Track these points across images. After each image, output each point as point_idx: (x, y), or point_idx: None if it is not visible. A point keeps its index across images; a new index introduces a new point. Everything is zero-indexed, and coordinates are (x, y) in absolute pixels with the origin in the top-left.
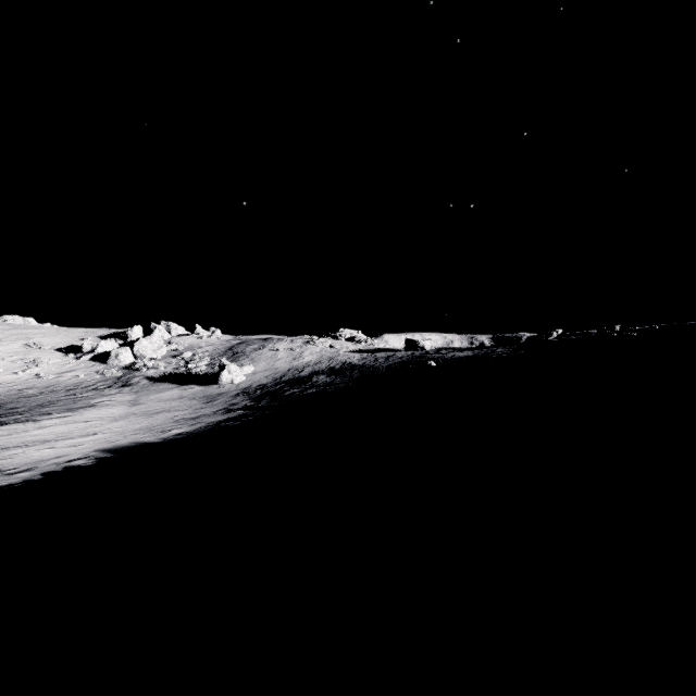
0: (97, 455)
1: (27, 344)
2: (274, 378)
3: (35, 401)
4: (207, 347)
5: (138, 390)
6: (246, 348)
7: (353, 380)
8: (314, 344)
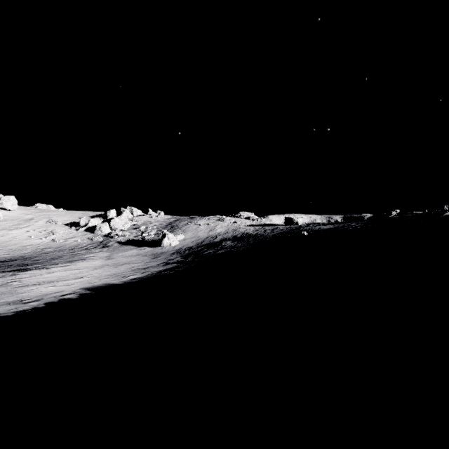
0: (81, 291)
1: (48, 221)
2: (197, 243)
3: (50, 256)
4: (155, 223)
5: (112, 250)
6: (179, 223)
7: (250, 244)
8: (223, 220)
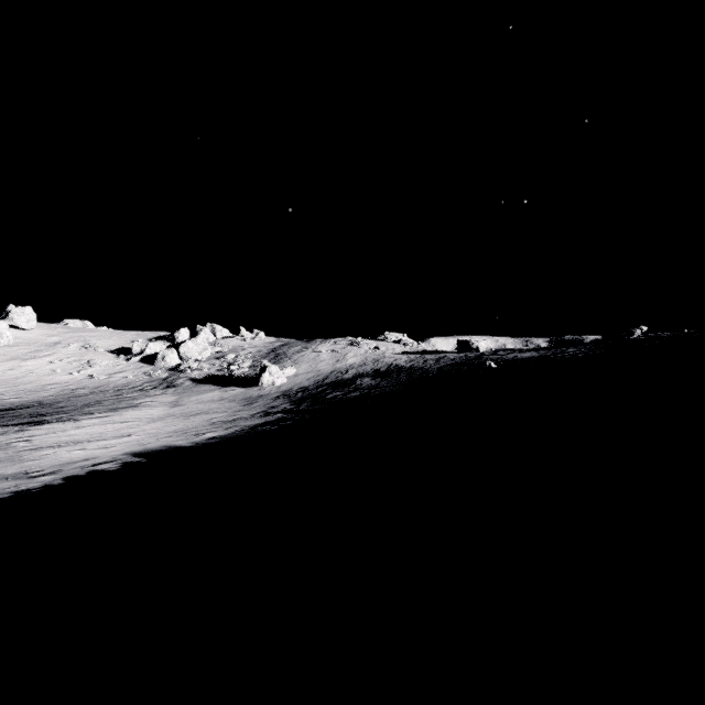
0: (124, 458)
1: (84, 346)
2: (316, 381)
3: (83, 401)
4: (250, 349)
5: (181, 392)
6: (288, 350)
7: (401, 382)
8: (358, 345)
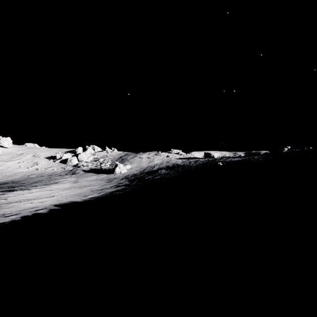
0: (50, 207)
1: (34, 155)
2: (140, 171)
3: (33, 180)
4: (110, 156)
5: (78, 176)
6: (127, 157)
7: (179, 172)
8: (159, 155)
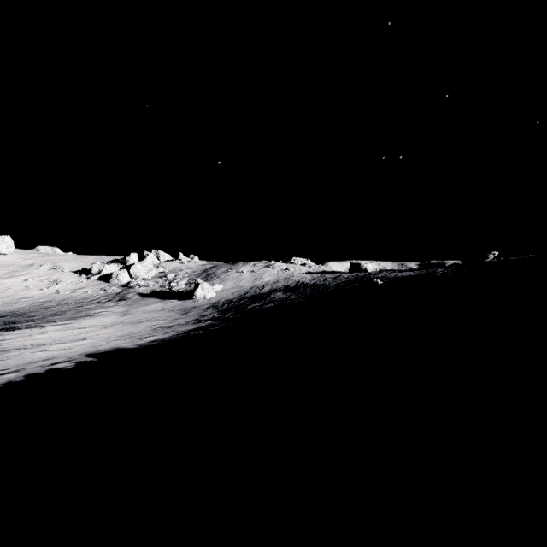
0: (79, 358)
1: (52, 267)
2: (239, 295)
3: (50, 311)
4: (186, 270)
5: (131, 304)
6: (217, 270)
7: (306, 296)
8: (272, 267)
